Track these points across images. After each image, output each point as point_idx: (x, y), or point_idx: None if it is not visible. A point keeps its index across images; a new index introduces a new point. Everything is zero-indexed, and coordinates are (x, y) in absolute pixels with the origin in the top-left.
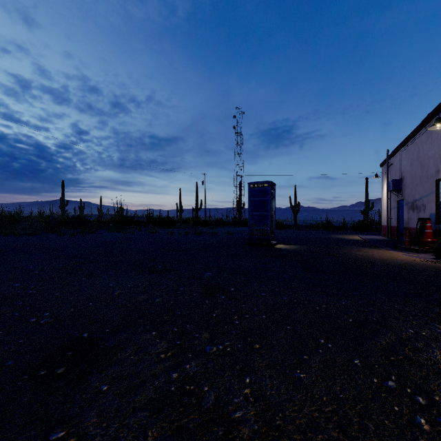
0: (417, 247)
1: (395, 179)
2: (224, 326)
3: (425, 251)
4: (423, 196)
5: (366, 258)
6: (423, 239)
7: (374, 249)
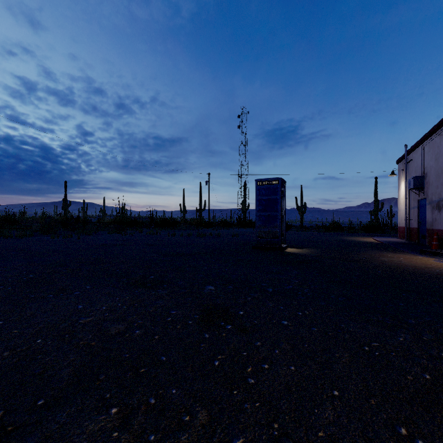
0: None
1: (417, 176)
2: (233, 392)
3: None
4: None
5: (396, 266)
6: None
7: (399, 254)
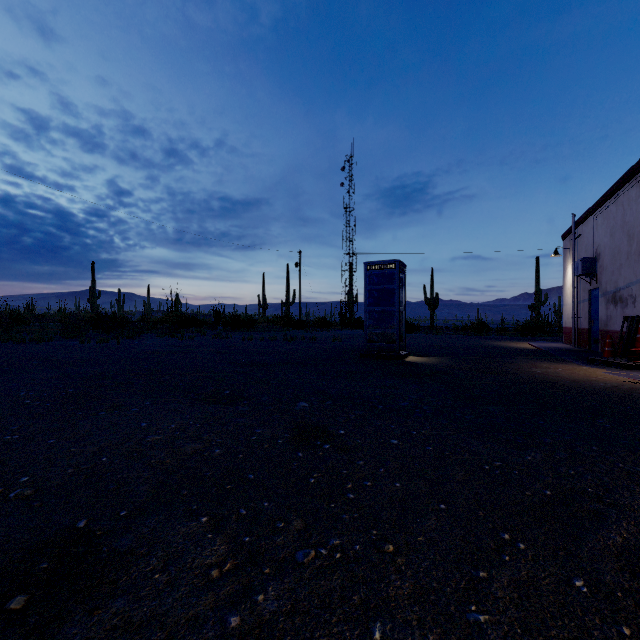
0: (625, 361)
1: (587, 257)
2: (330, 505)
3: (638, 367)
4: (632, 283)
5: (549, 379)
6: (634, 348)
7: (558, 364)
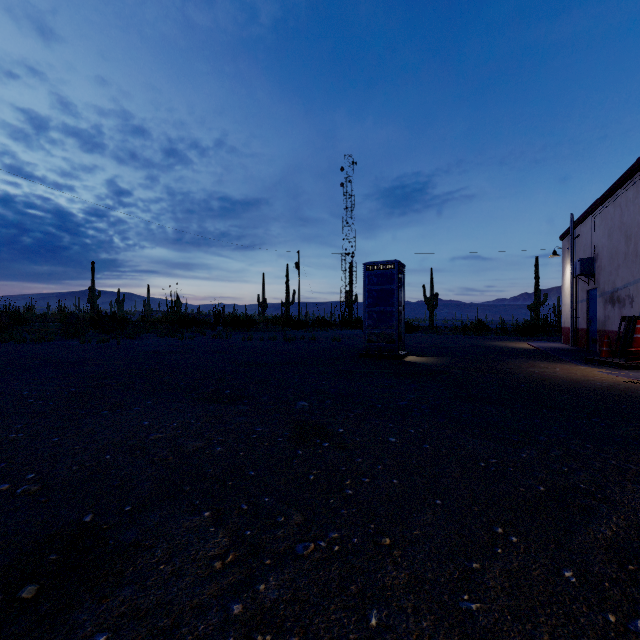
0: (622, 361)
1: (585, 258)
2: (329, 500)
3: (635, 367)
4: (629, 283)
5: (547, 378)
6: (631, 348)
7: (556, 364)
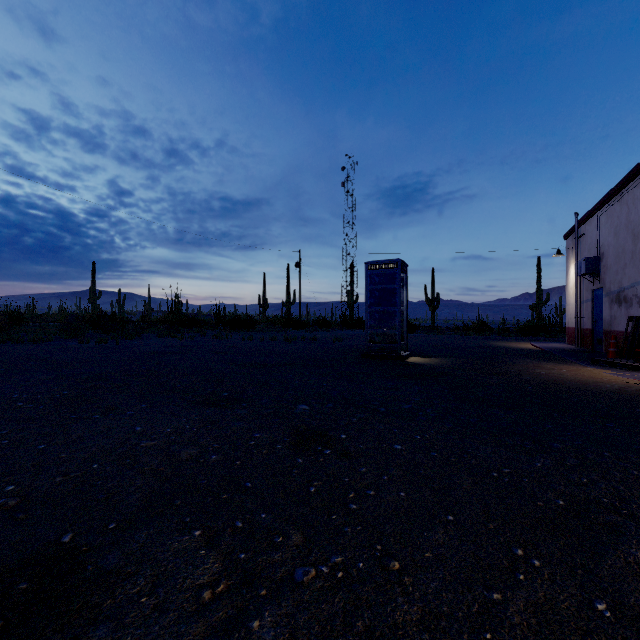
0: (631, 362)
1: (590, 257)
2: (332, 517)
3: None
4: (637, 283)
5: (554, 380)
6: (639, 349)
7: (562, 365)
